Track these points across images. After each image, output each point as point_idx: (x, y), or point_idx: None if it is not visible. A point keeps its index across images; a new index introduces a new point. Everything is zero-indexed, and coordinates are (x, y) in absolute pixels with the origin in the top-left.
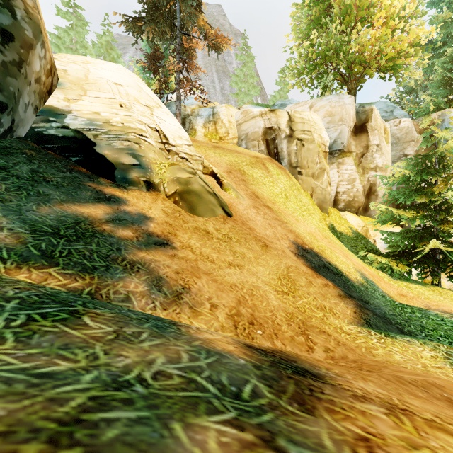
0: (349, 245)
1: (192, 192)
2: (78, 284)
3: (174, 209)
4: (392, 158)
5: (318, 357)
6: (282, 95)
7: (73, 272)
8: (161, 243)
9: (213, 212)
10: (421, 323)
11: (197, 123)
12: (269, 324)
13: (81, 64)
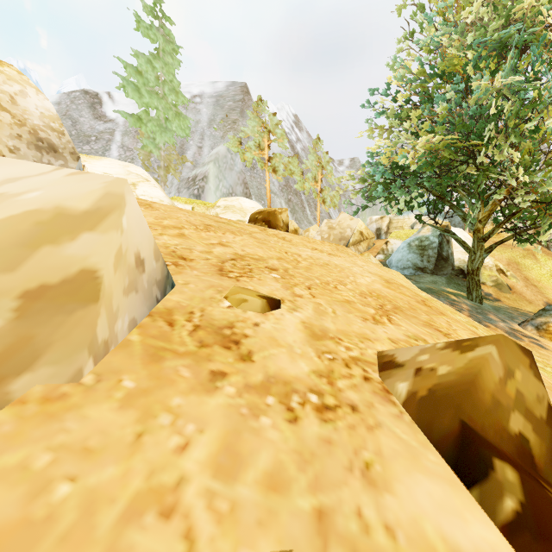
0: None
1: (498, 284)
2: None
3: (495, 291)
4: None
5: None
6: None
7: None
8: (498, 300)
9: (507, 291)
10: None
11: None
12: None
13: None
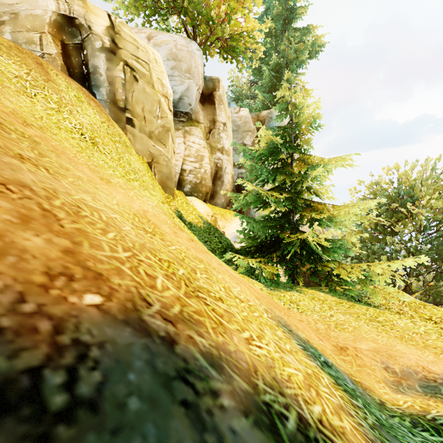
0: (201, 240)
1: None
2: None
3: None
4: (234, 146)
5: None
6: None
7: None
8: None
9: None
10: None
11: None
12: None
13: None
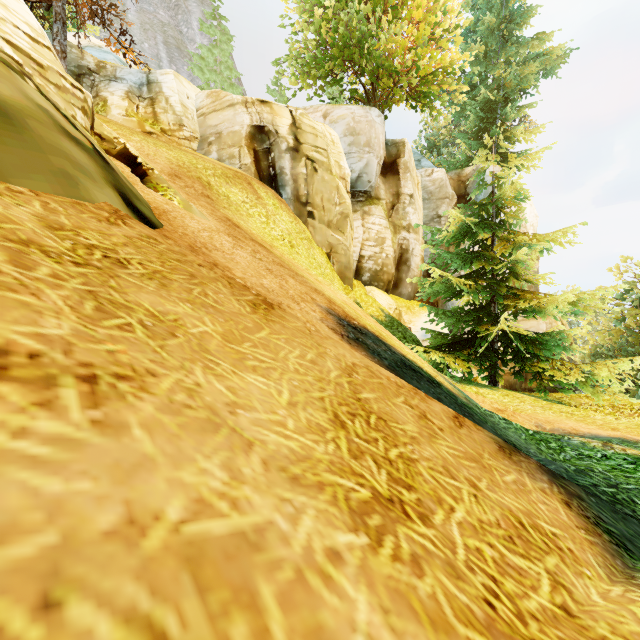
0: None
1: None
2: None
3: None
4: (424, 219)
5: None
6: None
7: None
8: None
9: (67, 183)
10: (613, 479)
11: (110, 90)
12: None
13: None
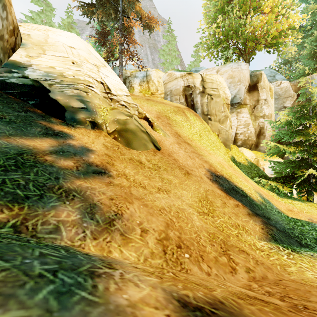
0: (245, 171)
1: (128, 130)
2: (3, 216)
3: (113, 144)
4: (275, 109)
5: (241, 279)
6: (196, 65)
7: (0, 203)
8: (99, 172)
9: (145, 146)
10: (312, 235)
11: (134, 82)
12: (195, 246)
13: (43, 31)
